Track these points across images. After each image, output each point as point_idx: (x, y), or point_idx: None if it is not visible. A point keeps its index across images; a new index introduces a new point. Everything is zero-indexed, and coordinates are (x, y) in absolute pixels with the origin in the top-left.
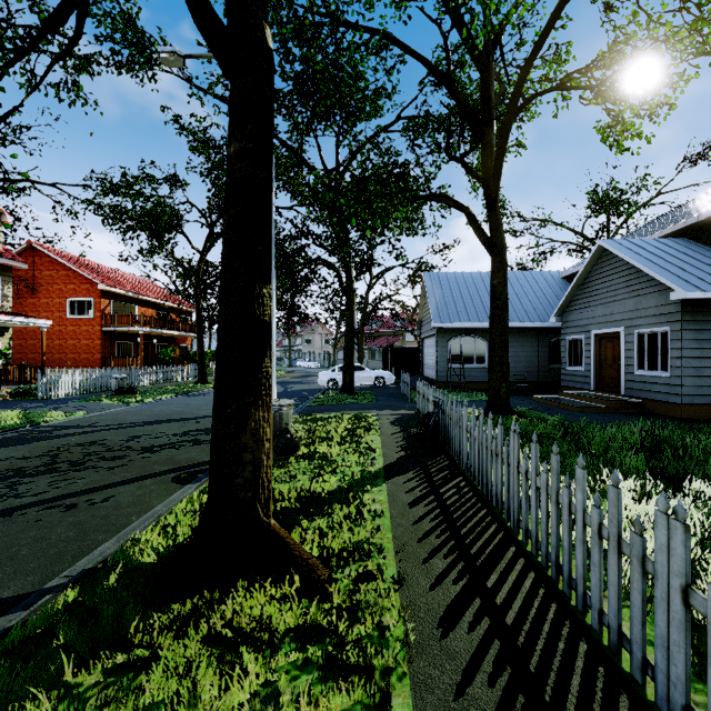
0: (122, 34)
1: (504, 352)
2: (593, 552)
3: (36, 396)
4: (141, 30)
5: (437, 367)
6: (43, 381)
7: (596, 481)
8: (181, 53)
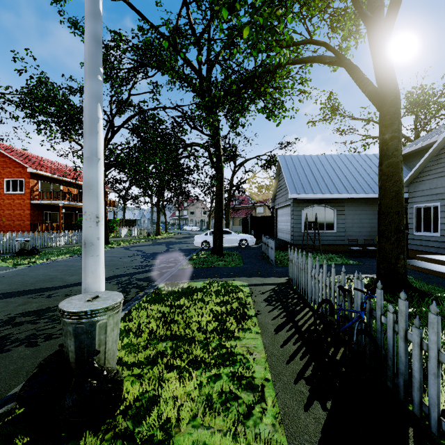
0: None
1: (401, 218)
2: None
3: None
4: None
5: (292, 231)
6: None
7: None
8: None
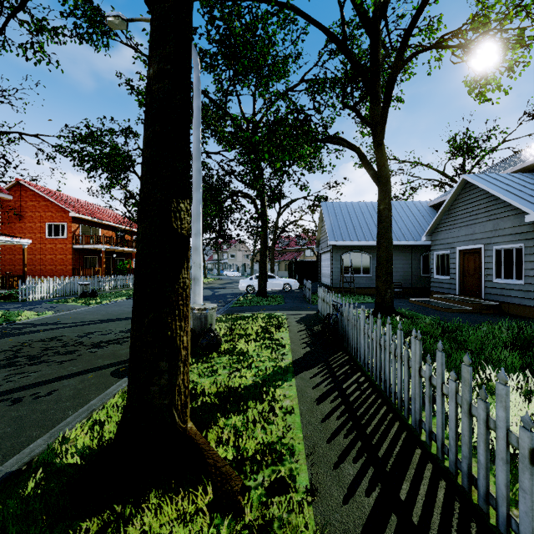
0: (82, 11)
1: (389, 264)
2: (522, 477)
3: (17, 298)
4: (97, 8)
5: (332, 276)
6: (23, 287)
7: (481, 378)
8: (124, 17)
